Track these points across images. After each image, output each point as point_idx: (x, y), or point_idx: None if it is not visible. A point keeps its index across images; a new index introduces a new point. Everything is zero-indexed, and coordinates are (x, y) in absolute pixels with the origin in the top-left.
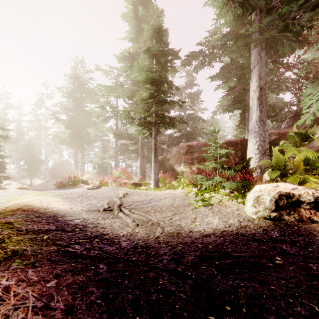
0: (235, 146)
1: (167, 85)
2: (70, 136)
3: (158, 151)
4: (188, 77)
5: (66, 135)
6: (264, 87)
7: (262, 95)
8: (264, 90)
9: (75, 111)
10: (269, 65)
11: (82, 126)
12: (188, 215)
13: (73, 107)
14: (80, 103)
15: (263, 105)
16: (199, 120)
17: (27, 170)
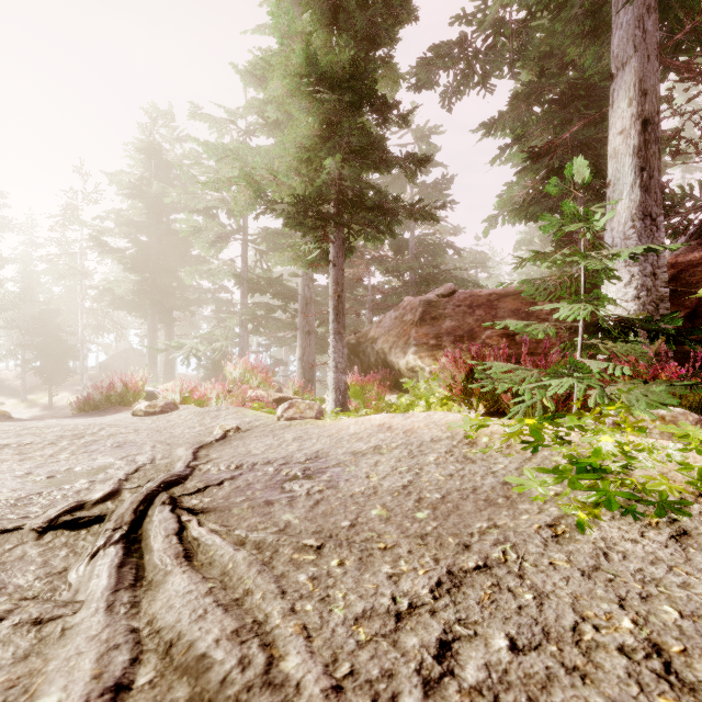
0: (556, 300)
1: (374, 110)
2: (136, 289)
3: (347, 322)
4: (419, 146)
5: (126, 287)
6: (656, 119)
7: (650, 142)
8: (654, 129)
9: (148, 231)
10: (665, 60)
11: (167, 268)
12: (562, 595)
13: (144, 221)
14: (164, 213)
15: (653, 171)
16: (445, 250)
17: (41, 371)
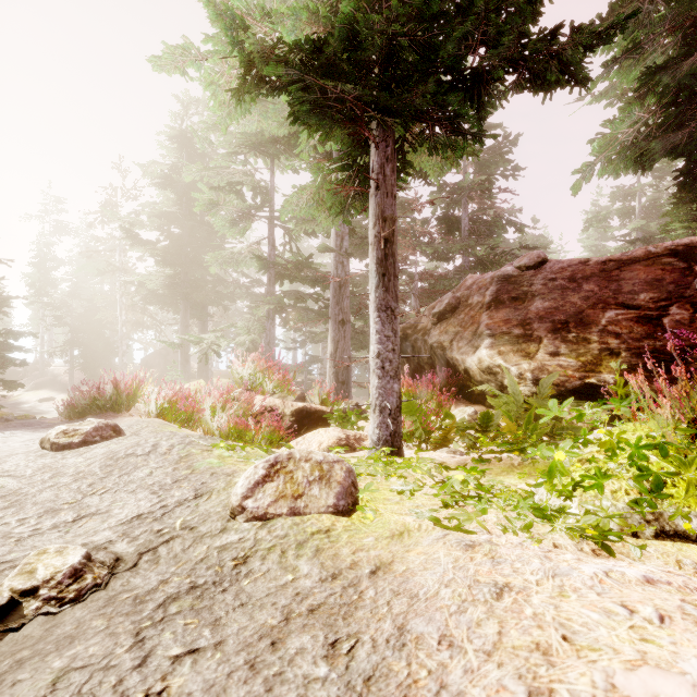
0: None
1: None
2: (168, 283)
3: None
4: None
5: (157, 280)
6: None
7: None
8: None
9: (180, 222)
10: None
11: (200, 261)
12: None
13: (175, 212)
14: None
15: None
16: (504, 228)
17: (86, 367)
